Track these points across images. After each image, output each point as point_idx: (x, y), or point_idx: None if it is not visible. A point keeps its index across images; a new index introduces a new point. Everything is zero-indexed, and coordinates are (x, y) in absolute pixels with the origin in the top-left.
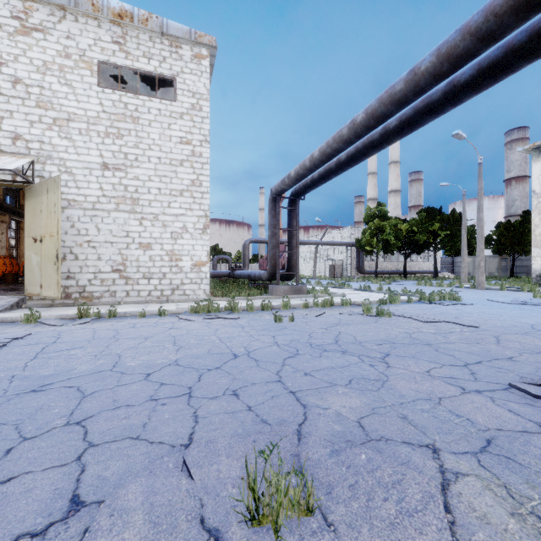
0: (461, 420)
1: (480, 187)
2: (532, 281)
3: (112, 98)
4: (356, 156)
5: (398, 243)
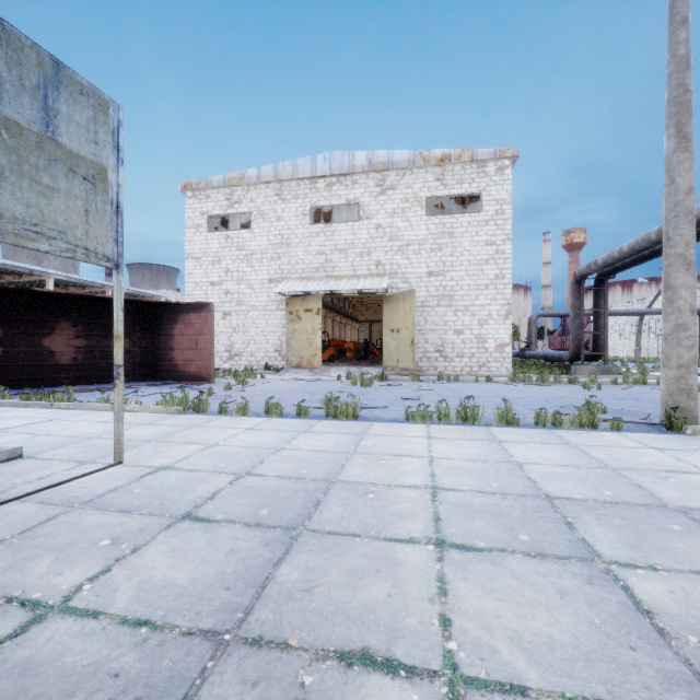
0: None
1: None
2: None
3: (434, 222)
4: None
5: None
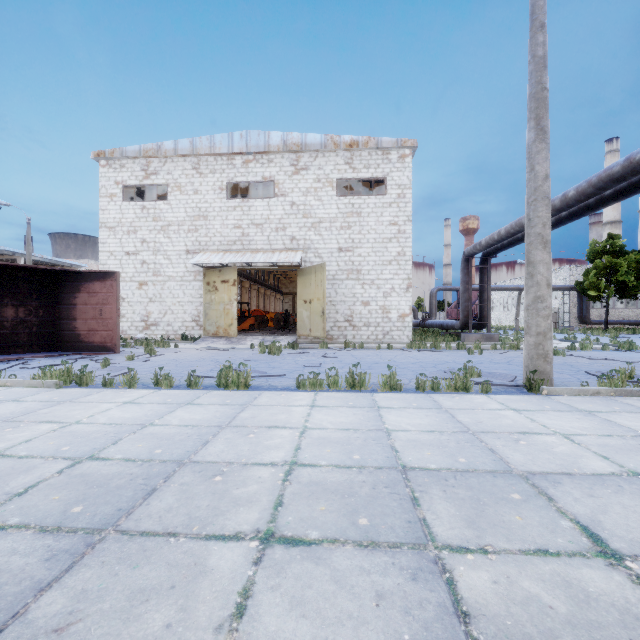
0: None
1: None
2: None
3: (344, 202)
4: None
5: None
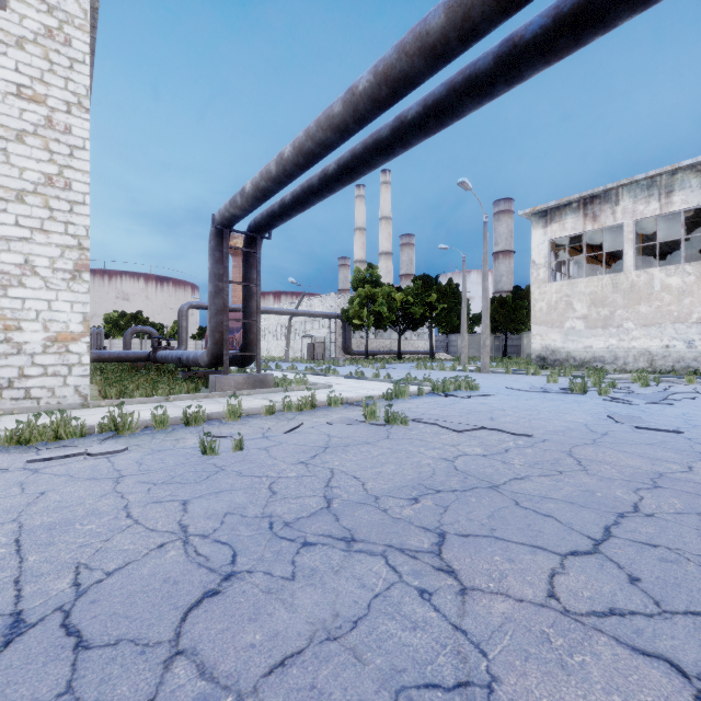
0: None
1: (486, 250)
2: (532, 363)
3: None
4: (352, 166)
5: (392, 316)
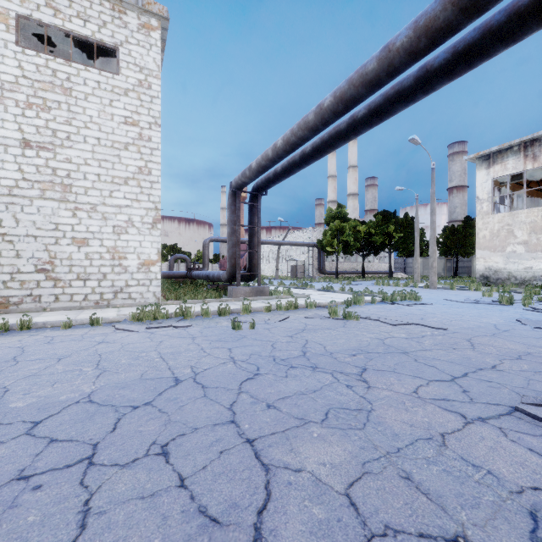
0: (483, 475)
1: (433, 191)
2: (476, 281)
3: (35, 61)
4: (321, 148)
5: (357, 244)
